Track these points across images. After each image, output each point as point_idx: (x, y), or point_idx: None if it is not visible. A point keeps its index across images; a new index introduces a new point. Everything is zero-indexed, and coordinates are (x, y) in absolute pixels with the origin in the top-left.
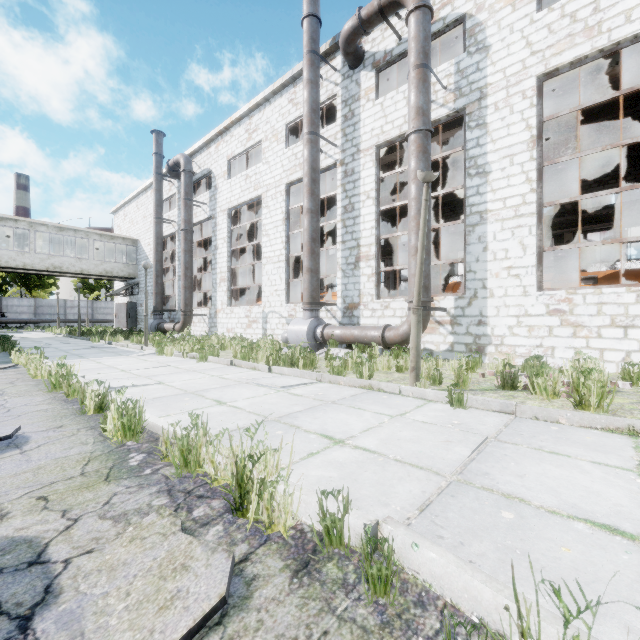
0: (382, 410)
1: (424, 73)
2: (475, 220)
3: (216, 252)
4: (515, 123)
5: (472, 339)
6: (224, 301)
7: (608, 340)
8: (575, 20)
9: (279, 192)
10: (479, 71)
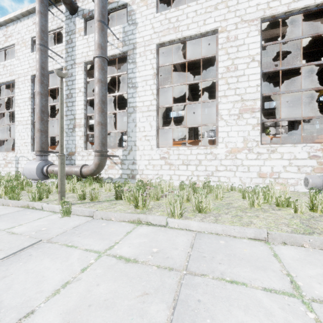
0: (1, 225)
1: (102, 26)
2: (131, 110)
3: None
4: (148, 64)
5: (130, 171)
6: None
7: (181, 171)
8: (170, 22)
9: (27, 79)
10: (133, 34)
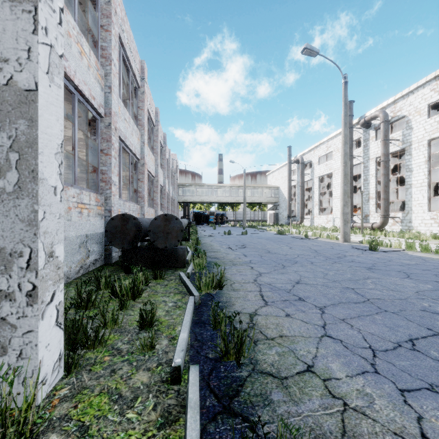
0: None
1: (385, 142)
2: (408, 187)
3: (313, 193)
4: (420, 155)
5: (407, 227)
6: (317, 213)
7: None
8: (438, 123)
9: (339, 172)
10: (409, 136)
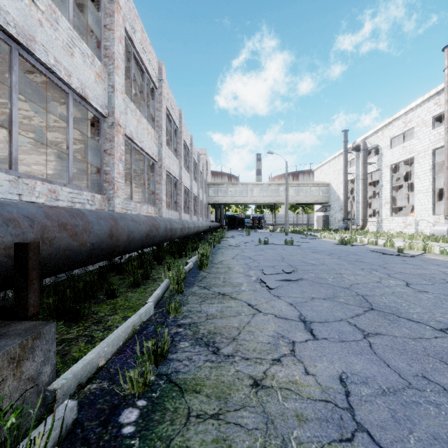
0: None
1: None
2: None
3: (382, 188)
4: None
5: None
6: (387, 214)
7: None
8: None
9: (427, 154)
10: None
